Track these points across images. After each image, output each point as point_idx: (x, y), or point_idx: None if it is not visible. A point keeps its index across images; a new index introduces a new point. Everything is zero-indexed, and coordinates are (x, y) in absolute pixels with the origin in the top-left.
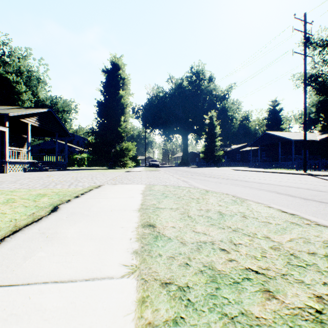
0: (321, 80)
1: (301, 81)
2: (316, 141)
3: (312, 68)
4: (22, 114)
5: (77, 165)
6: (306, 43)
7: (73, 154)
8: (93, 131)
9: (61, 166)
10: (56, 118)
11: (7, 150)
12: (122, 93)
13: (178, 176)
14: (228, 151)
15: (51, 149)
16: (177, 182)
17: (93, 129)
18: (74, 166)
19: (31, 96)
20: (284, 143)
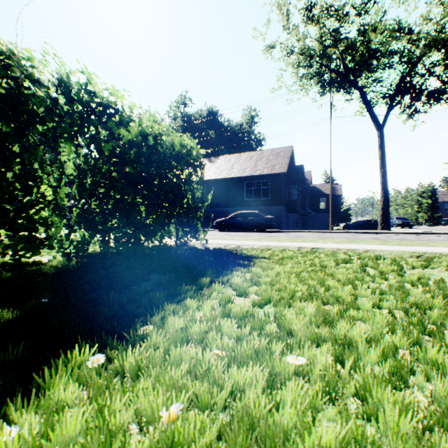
0: None
1: None
2: None
3: None
4: None
5: None
6: None
7: None
8: None
9: None
10: None
11: None
12: None
13: None
14: (68, 207)
15: None
16: None
17: None
18: None
19: None
20: None
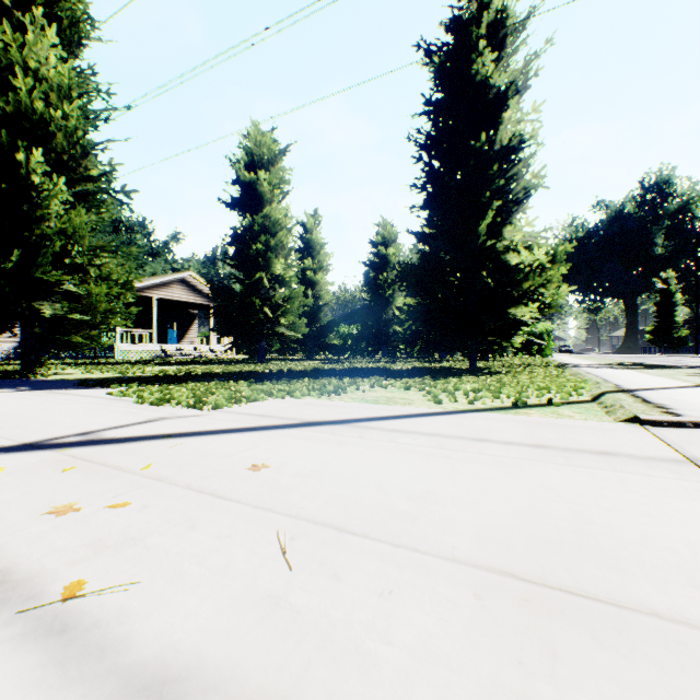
0: None
1: None
2: None
3: None
4: None
5: None
6: (696, 260)
7: None
8: None
9: None
10: None
11: None
12: None
13: None
14: None
15: None
16: None
17: None
18: None
19: None
20: None
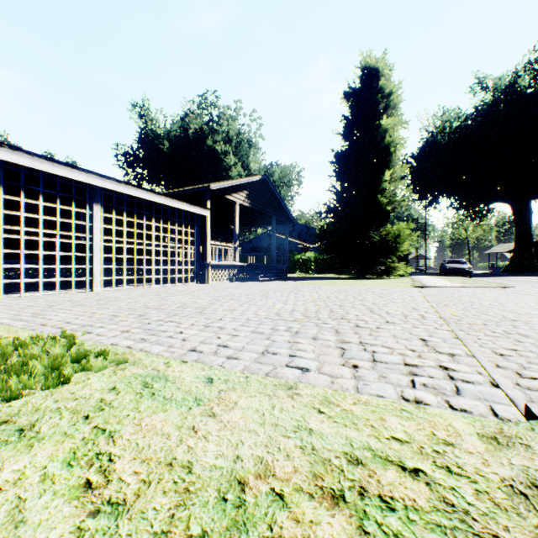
0: None
1: None
2: None
3: None
4: (228, 187)
5: (298, 271)
6: None
7: (292, 253)
8: (328, 209)
9: (279, 273)
10: (273, 190)
11: (208, 247)
12: (385, 124)
13: None
14: None
15: (264, 247)
16: None
17: (329, 205)
18: (294, 273)
19: (241, 170)
20: None
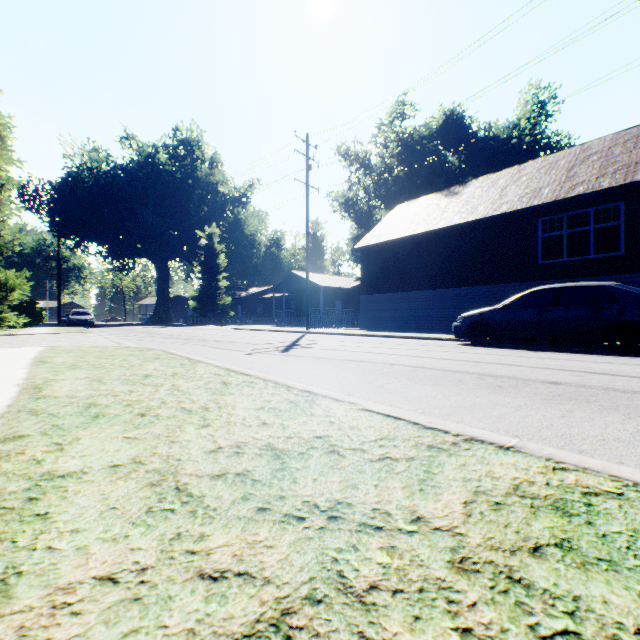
0: (358, 209)
1: (339, 204)
2: (349, 289)
3: (349, 190)
4: None
5: None
6: (308, 171)
7: None
8: None
9: None
10: None
11: None
12: None
13: (119, 338)
14: (244, 298)
15: None
16: (105, 344)
17: None
18: None
19: None
20: (315, 289)
